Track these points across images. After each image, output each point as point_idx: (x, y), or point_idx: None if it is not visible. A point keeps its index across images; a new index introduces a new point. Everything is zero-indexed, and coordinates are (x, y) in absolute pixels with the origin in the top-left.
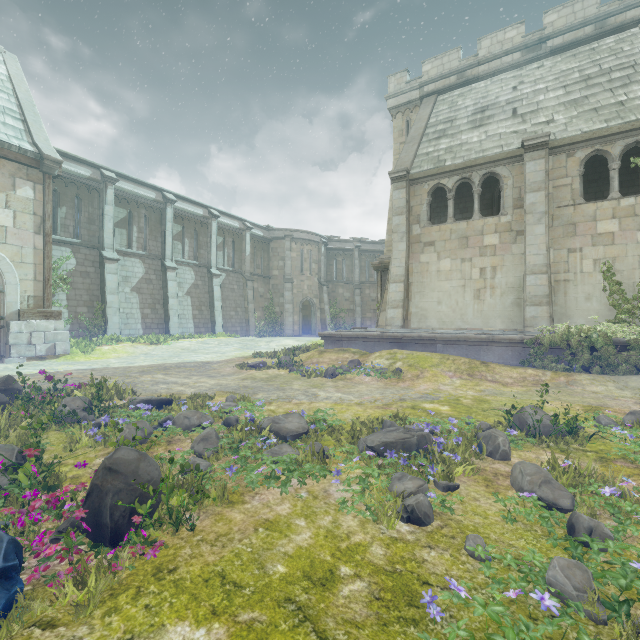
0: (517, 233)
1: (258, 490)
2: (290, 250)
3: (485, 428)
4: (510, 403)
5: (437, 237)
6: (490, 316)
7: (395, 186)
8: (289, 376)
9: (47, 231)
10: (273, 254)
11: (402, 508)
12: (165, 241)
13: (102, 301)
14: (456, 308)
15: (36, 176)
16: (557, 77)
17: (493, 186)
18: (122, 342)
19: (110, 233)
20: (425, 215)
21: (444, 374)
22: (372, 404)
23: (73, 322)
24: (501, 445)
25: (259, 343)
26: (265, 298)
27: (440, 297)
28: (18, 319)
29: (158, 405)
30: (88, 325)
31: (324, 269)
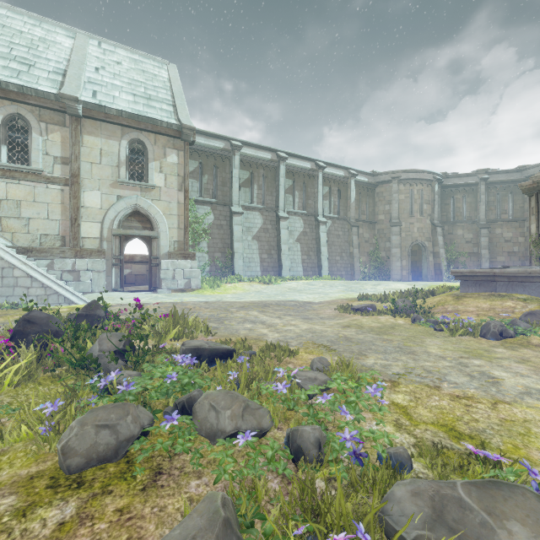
0: None
1: None
2: (397, 192)
3: None
4: None
5: None
6: None
7: None
8: (413, 328)
9: (186, 188)
10: (378, 199)
11: None
12: (278, 195)
13: (231, 248)
14: None
15: (179, 145)
16: None
17: None
18: (243, 281)
19: (237, 192)
20: None
21: None
22: None
23: (211, 264)
24: None
25: (364, 286)
26: (370, 243)
27: None
28: (167, 259)
29: (210, 358)
30: (221, 267)
31: (438, 209)
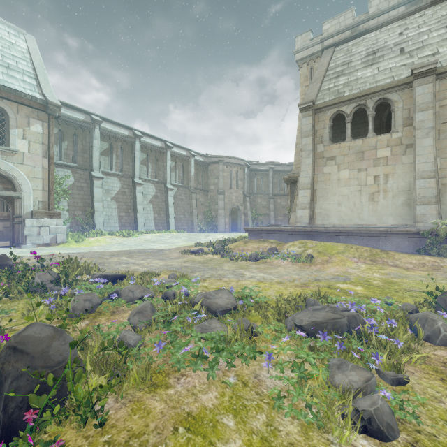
0: (407, 146)
1: (184, 370)
2: (222, 171)
3: (411, 309)
4: (419, 285)
5: (337, 153)
6: (383, 214)
7: (303, 115)
8: (221, 259)
9: (51, 155)
10: (210, 174)
11: (360, 418)
12: (135, 165)
13: (91, 207)
14: (353, 208)
15: (44, 117)
16: (438, 20)
17: (381, 114)
18: (104, 235)
19: (97, 159)
20: (327, 136)
21: (350, 259)
22: (291, 283)
23: (72, 221)
24: (442, 330)
25: (200, 237)
26: (205, 206)
27: (340, 200)
28: (31, 217)
29: (113, 280)
30: (82, 223)
31: (247, 185)
